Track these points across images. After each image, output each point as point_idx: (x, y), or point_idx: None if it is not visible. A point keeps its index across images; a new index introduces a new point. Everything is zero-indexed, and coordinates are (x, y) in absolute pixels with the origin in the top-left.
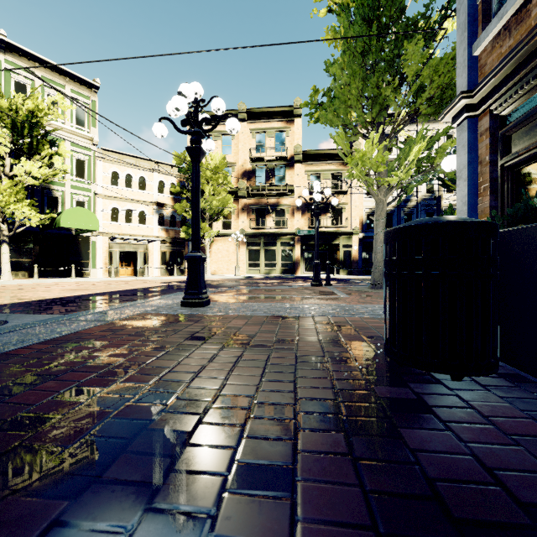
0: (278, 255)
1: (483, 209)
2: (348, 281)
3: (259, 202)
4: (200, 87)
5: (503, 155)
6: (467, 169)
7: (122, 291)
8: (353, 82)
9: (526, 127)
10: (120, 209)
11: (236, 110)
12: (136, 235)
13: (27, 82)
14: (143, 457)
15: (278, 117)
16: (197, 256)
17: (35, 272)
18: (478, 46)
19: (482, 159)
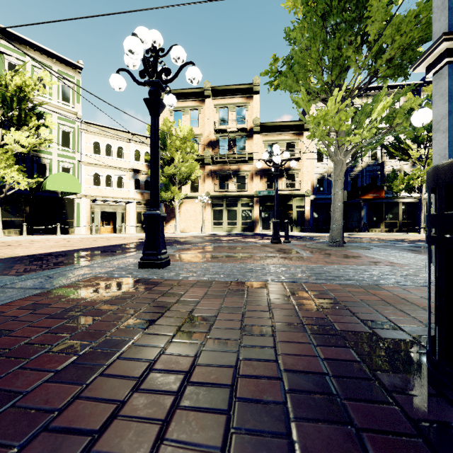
0: (239, 215)
1: None
2: (302, 238)
3: (222, 168)
4: (159, 35)
5: None
6: (447, 119)
7: (95, 248)
8: (314, 45)
9: None
10: (101, 174)
11: (202, 88)
12: (115, 197)
13: (18, 63)
14: None
15: (239, 94)
16: (155, 214)
17: (24, 230)
18: None
19: None
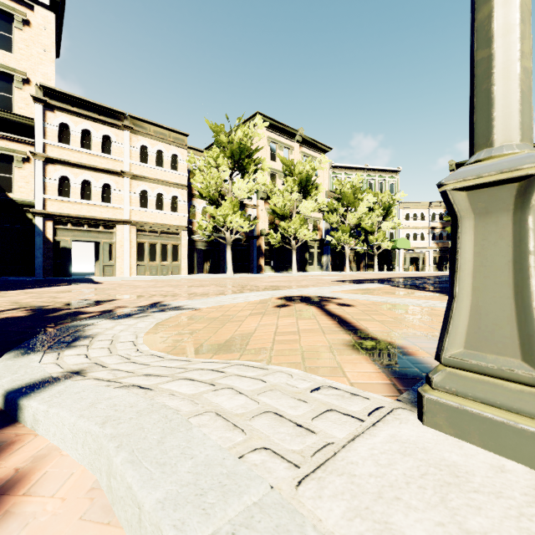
0: None
1: None
2: None
3: None
4: None
5: None
6: None
7: None
8: None
9: None
10: (410, 233)
11: None
12: (419, 247)
13: (372, 181)
14: None
15: None
16: None
17: (385, 268)
18: None
19: None
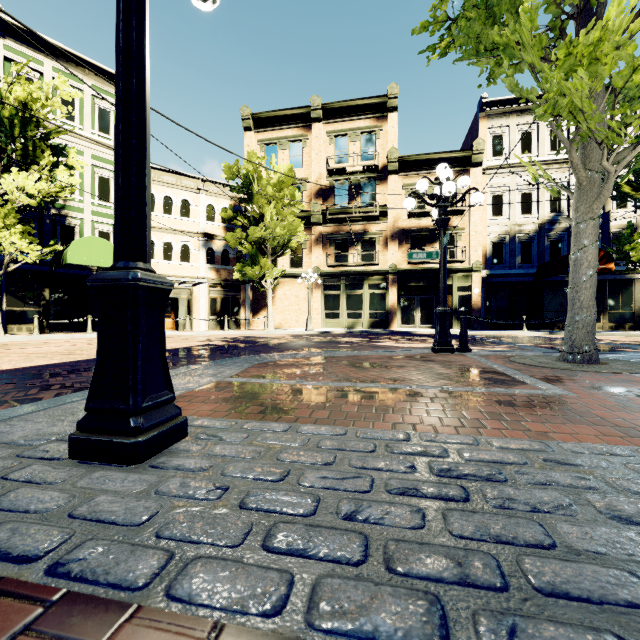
0: (365, 302)
1: None
2: (476, 340)
3: (339, 230)
4: None
5: None
6: None
7: None
8: None
9: None
10: (156, 242)
11: (308, 107)
12: (177, 276)
13: (33, 75)
14: None
15: (366, 114)
16: (122, 278)
17: (35, 325)
18: None
19: None
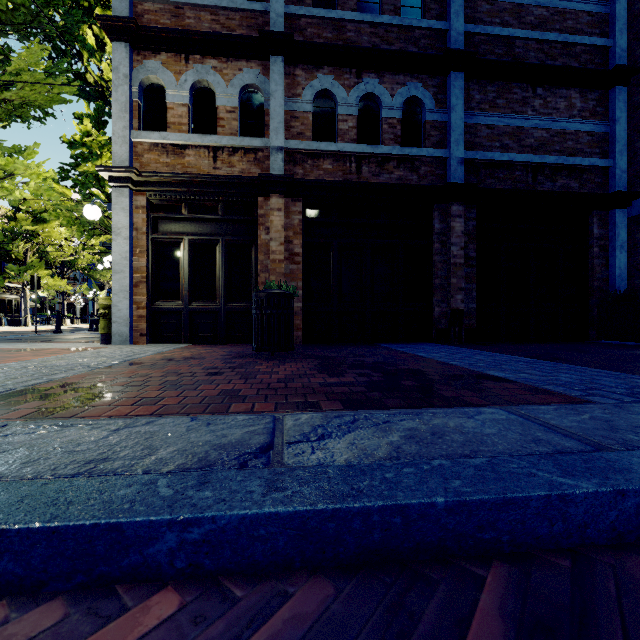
0: None
1: (140, 267)
2: None
3: None
4: None
5: (154, 232)
6: (129, 230)
7: None
8: None
9: (171, 221)
10: None
11: None
12: None
13: None
14: (361, 368)
15: None
16: None
17: None
18: (139, 137)
19: (138, 227)
